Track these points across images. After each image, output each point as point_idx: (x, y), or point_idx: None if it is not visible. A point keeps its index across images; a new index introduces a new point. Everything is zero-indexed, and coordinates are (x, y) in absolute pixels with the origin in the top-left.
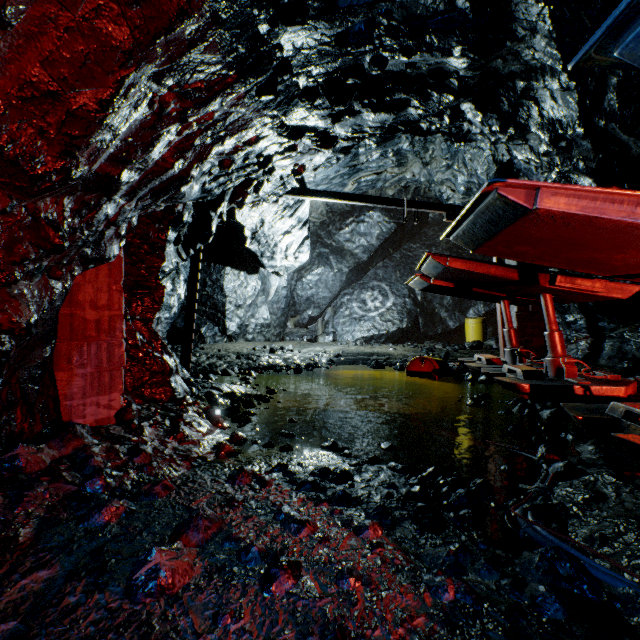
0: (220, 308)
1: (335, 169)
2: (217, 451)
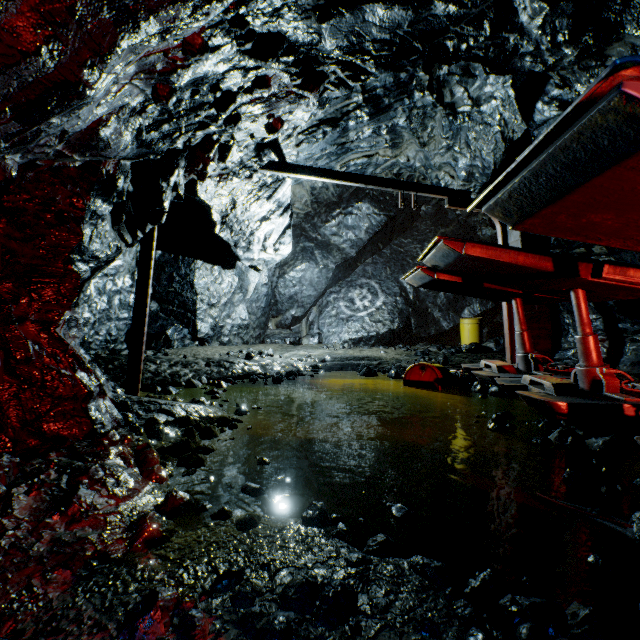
0: (190, 307)
1: (321, 146)
2: (132, 537)
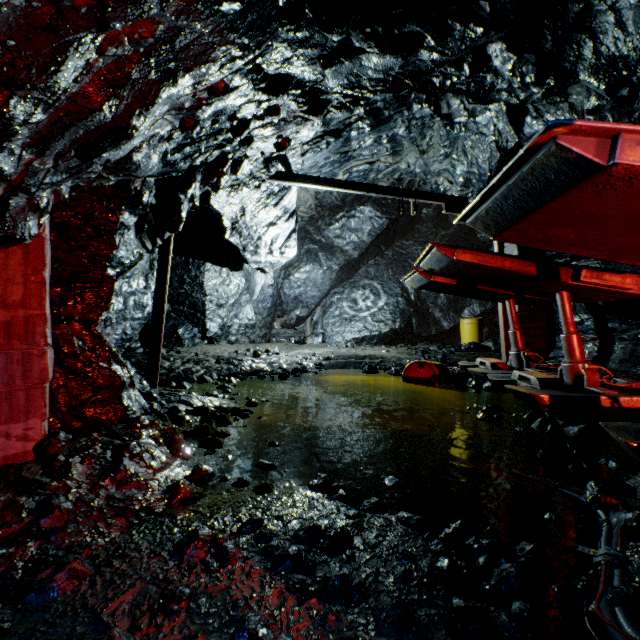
0: (200, 307)
1: (325, 155)
2: (169, 497)
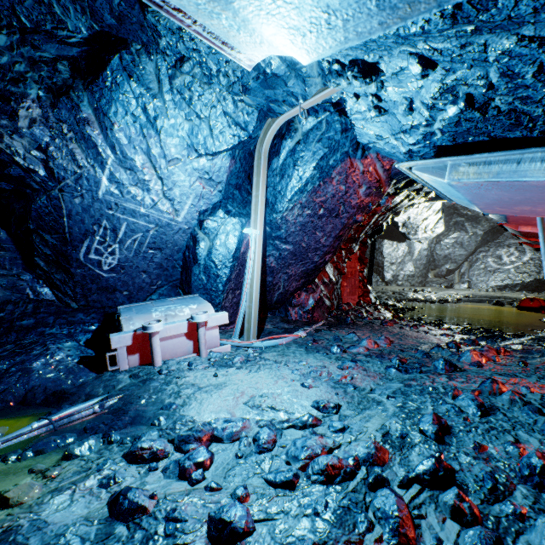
0: (380, 265)
1: None
2: (392, 317)
